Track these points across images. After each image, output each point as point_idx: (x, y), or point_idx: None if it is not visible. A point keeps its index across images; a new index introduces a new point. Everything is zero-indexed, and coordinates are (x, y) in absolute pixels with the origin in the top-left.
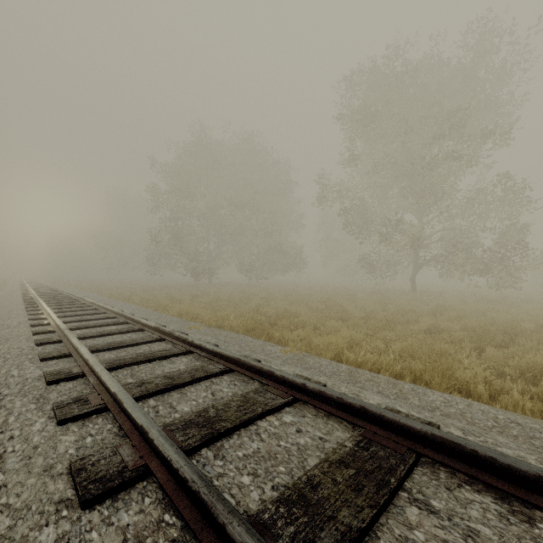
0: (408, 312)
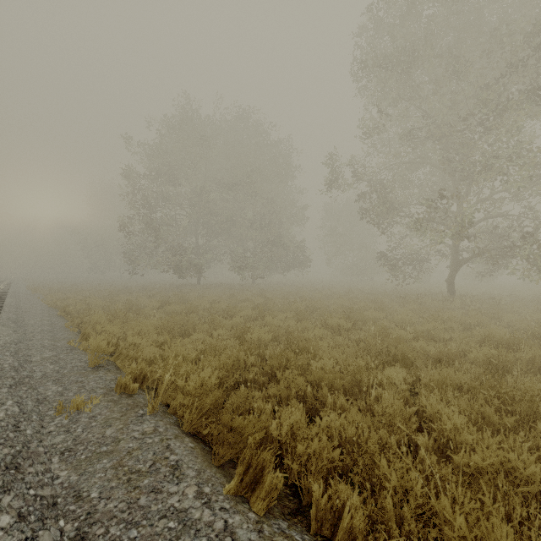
0: (508, 342)
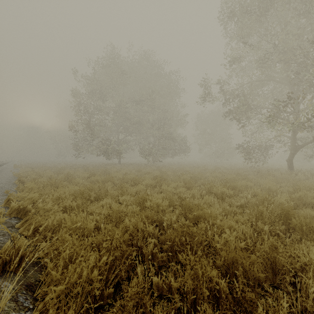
0: None
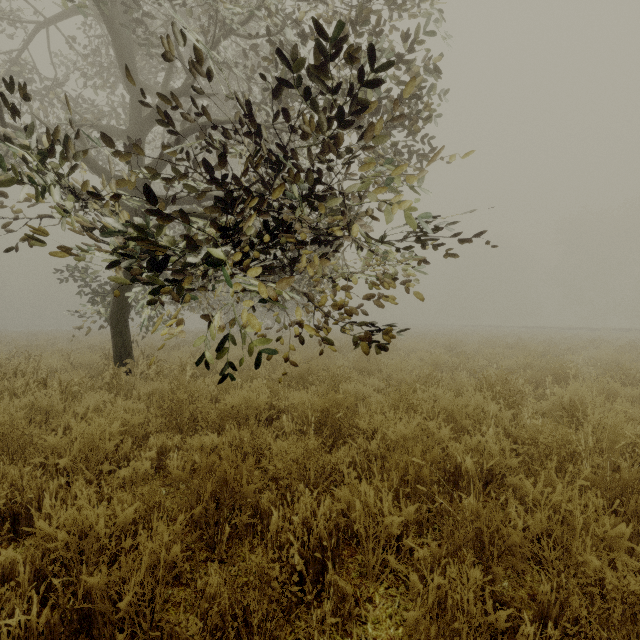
0: None
